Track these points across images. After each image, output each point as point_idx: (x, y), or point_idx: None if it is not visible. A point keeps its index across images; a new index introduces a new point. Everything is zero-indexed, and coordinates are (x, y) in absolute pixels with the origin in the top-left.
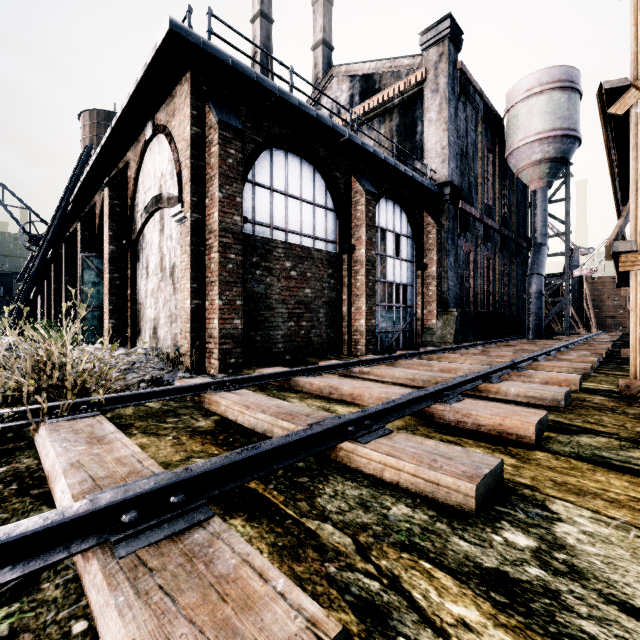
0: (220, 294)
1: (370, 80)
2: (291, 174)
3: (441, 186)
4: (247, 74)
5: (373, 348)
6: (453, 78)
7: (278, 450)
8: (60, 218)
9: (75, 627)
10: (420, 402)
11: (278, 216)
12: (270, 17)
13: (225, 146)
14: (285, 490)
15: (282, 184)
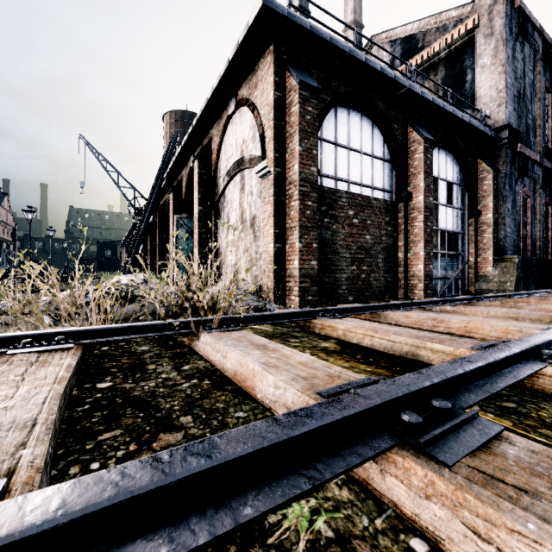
0: (300, 237)
1: (412, 40)
2: (353, 129)
3: (497, 131)
4: (322, 36)
5: (431, 293)
6: (510, 18)
7: (490, 366)
8: (157, 191)
9: (413, 544)
10: None
11: (342, 168)
12: (307, 10)
13: (304, 104)
14: (500, 413)
15: (345, 139)
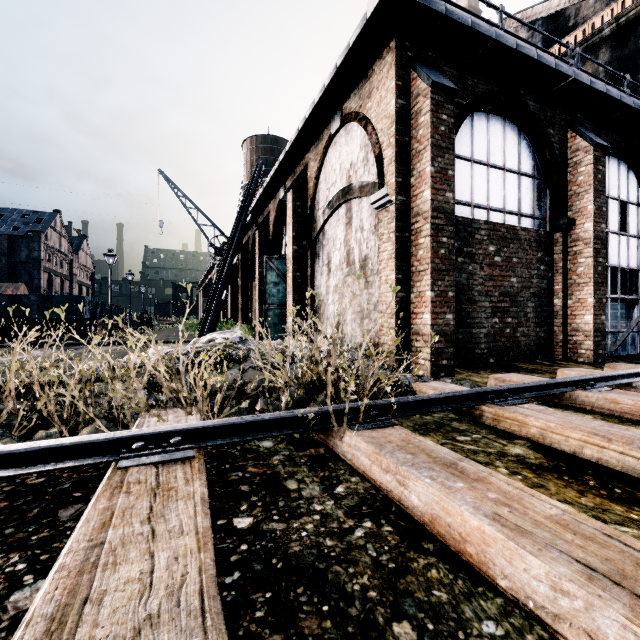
0: (432, 284)
1: (559, 18)
2: (493, 140)
3: None
4: (462, 21)
5: (603, 353)
6: None
7: None
8: (241, 229)
9: None
10: None
11: (479, 192)
12: None
13: (437, 112)
14: None
15: (483, 153)
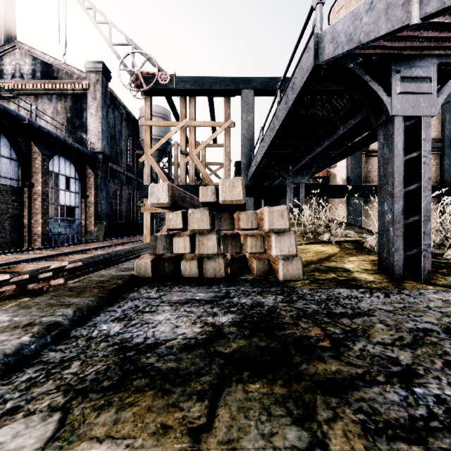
0: None
1: (50, 68)
2: None
3: (98, 153)
4: None
5: (48, 243)
6: (105, 95)
7: None
8: None
9: None
10: (56, 256)
11: None
12: None
13: None
14: None
15: None
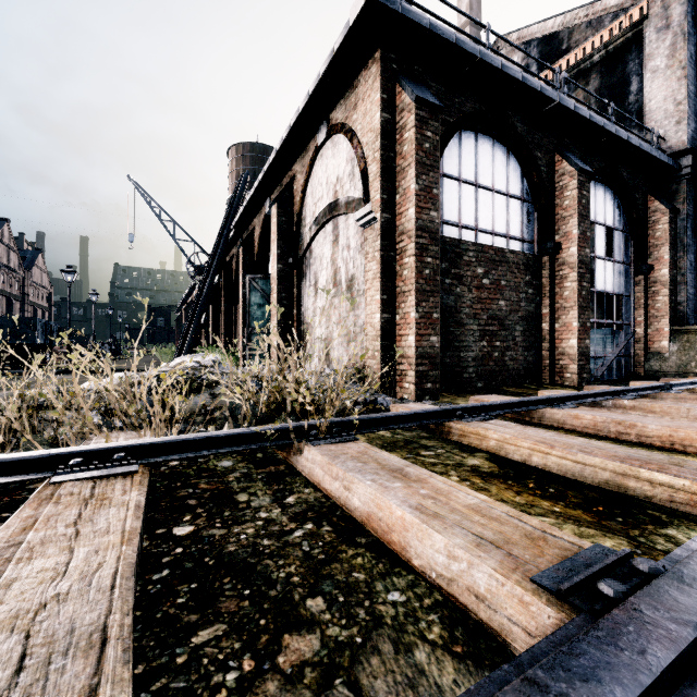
0: (416, 305)
1: (554, 41)
2: (482, 160)
3: (675, 157)
4: (446, 37)
5: (587, 377)
6: (694, 4)
7: None
8: (223, 245)
9: None
10: None
11: (467, 212)
12: None
13: (421, 128)
14: None
15: (472, 173)
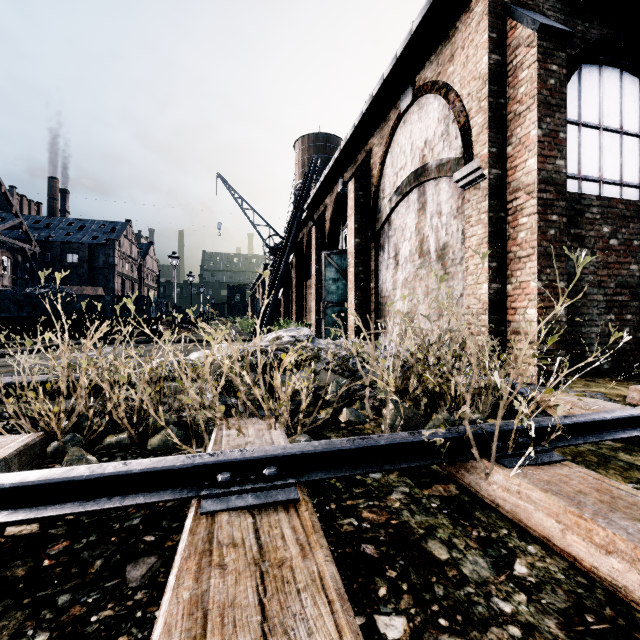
0: (539, 272)
1: None
2: (606, 97)
3: None
4: None
5: None
6: None
7: None
8: (297, 226)
9: None
10: None
11: (588, 161)
12: None
13: (544, 62)
14: None
15: (594, 114)
